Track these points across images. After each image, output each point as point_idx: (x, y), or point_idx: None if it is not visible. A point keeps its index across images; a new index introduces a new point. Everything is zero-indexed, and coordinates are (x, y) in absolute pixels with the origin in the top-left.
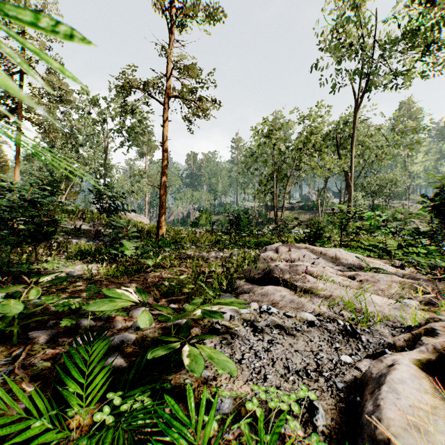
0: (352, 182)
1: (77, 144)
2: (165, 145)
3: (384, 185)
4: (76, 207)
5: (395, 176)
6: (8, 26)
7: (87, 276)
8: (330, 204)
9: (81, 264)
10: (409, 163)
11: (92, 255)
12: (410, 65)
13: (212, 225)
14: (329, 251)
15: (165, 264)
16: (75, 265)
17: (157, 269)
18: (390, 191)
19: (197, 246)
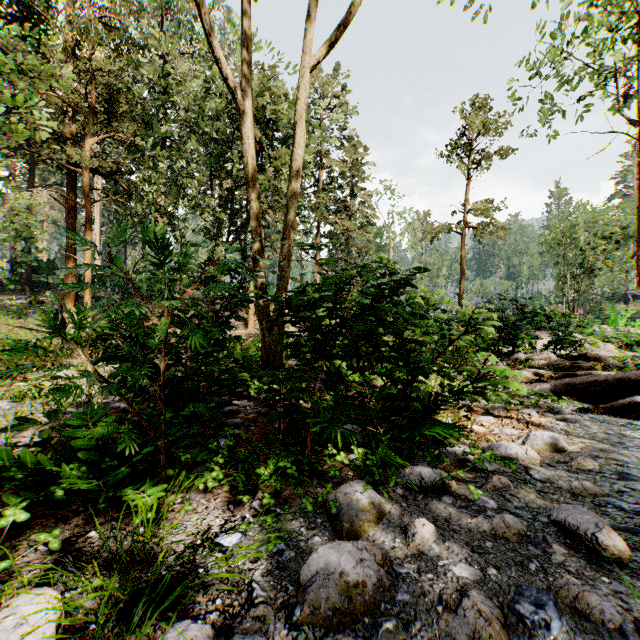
0: None
1: None
2: (462, 263)
3: None
4: None
5: None
6: (355, 196)
7: None
8: None
9: None
10: None
11: None
12: None
13: None
14: None
15: None
16: None
17: None
18: None
19: None
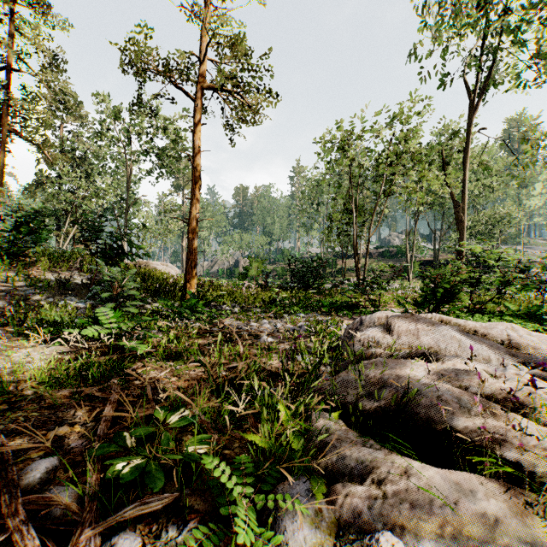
0: (465, 216)
1: (91, 172)
2: (195, 160)
3: (493, 225)
4: (78, 252)
5: (509, 212)
6: None
7: (8, 380)
8: (422, 249)
9: (34, 346)
10: (523, 196)
11: (58, 328)
12: (546, 49)
13: (266, 277)
14: (493, 329)
15: (178, 348)
16: (13, 351)
17: (155, 362)
18: (501, 232)
19: (242, 309)
